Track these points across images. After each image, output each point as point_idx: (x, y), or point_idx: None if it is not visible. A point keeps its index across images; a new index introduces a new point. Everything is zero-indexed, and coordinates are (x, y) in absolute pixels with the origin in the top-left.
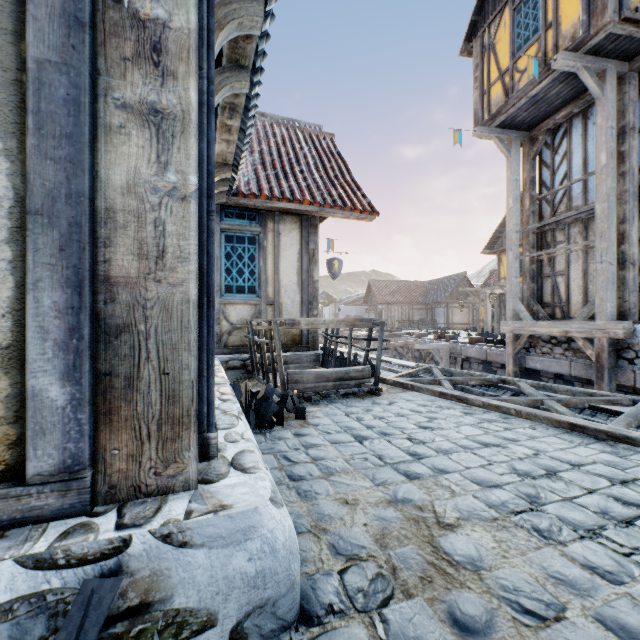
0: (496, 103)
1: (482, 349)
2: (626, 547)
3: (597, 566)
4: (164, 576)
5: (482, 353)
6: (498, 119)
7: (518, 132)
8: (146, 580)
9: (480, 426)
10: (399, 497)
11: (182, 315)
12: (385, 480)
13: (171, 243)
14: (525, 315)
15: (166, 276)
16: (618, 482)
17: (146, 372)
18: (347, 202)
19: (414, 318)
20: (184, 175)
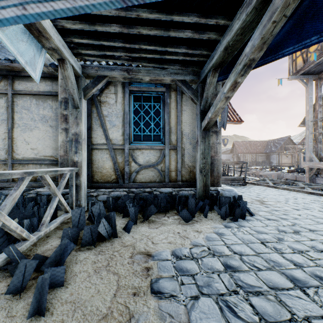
0: (299, 65)
1: (294, 175)
2: (303, 205)
3: (294, 205)
4: (223, 193)
5: (294, 177)
6: (300, 72)
7: (312, 75)
8: (221, 193)
9: (279, 192)
10: (254, 199)
11: (219, 161)
12: (251, 197)
13: (218, 150)
14: (315, 159)
15: (217, 155)
16: (312, 200)
17: (215, 169)
18: (231, 118)
19: (259, 160)
20: (219, 140)
